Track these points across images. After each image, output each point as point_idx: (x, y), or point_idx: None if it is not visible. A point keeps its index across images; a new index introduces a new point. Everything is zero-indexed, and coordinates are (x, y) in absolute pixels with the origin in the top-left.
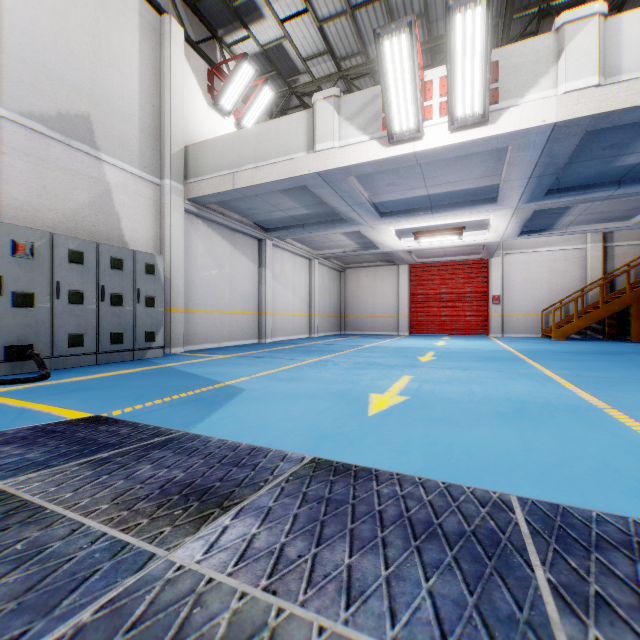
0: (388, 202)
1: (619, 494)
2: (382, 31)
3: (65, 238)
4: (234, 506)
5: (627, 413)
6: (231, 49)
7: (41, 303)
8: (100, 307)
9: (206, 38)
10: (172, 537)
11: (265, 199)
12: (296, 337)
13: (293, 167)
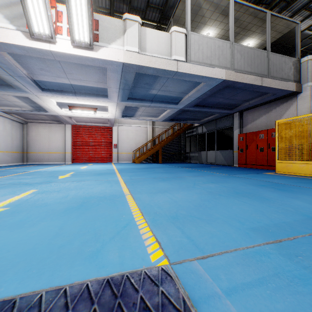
0: (45, 82)
1: (82, 260)
2: None
3: None
4: None
5: (134, 195)
6: None
7: None
8: None
9: None
10: None
11: None
12: None
13: None
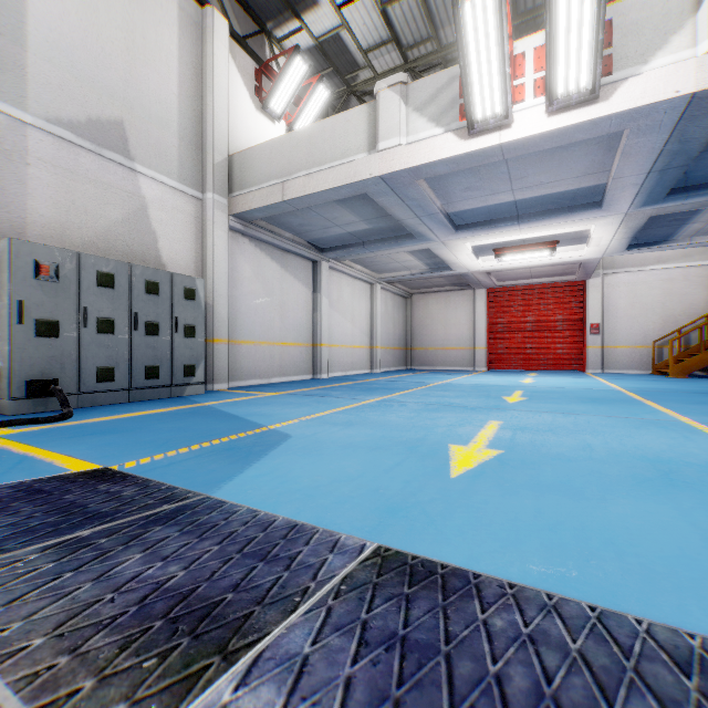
0: (465, 212)
1: None
2: None
3: (93, 258)
4: (245, 651)
5: None
6: (282, 45)
7: (66, 332)
8: (133, 337)
9: (253, 33)
10: None
11: (319, 213)
12: (355, 372)
13: (351, 171)
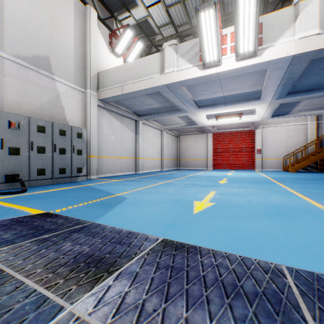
0: (202, 100)
1: None
2: (200, 8)
3: (36, 119)
4: (116, 271)
5: None
6: (121, 23)
7: (23, 153)
8: (54, 155)
9: (108, 17)
10: (76, 293)
11: (138, 99)
12: (154, 170)
13: (153, 82)
